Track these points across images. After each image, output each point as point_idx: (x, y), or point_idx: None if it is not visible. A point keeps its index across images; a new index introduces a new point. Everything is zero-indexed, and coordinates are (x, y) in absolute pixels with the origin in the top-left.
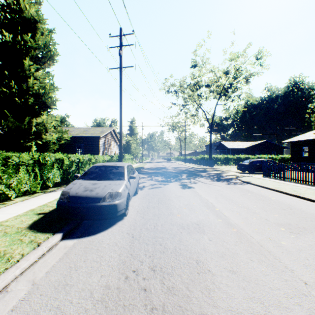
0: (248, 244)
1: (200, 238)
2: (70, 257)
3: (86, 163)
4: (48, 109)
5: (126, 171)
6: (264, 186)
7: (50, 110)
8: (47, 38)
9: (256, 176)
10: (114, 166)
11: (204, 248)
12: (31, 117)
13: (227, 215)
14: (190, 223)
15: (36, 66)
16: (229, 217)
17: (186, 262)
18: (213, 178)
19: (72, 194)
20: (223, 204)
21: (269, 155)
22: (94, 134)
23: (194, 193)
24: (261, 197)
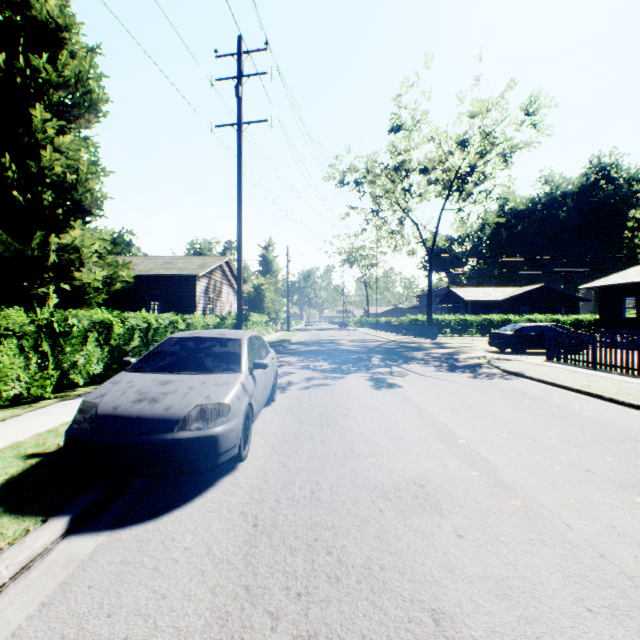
0: (566, 550)
1: (432, 531)
2: (71, 599)
3: (166, 331)
4: (87, 215)
5: (245, 351)
6: (556, 383)
7: (92, 218)
8: (84, 65)
9: (532, 361)
10: (219, 338)
11: (447, 566)
12: (48, 233)
13: (490, 459)
14: (401, 482)
15: (58, 123)
16: (494, 463)
17: (405, 619)
18: (441, 364)
19: (104, 409)
20: (473, 429)
21: (552, 316)
22: (186, 269)
23: (403, 400)
24: (556, 410)
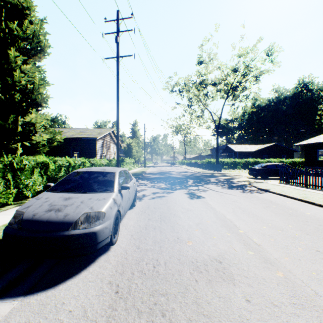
0: (319, 312)
1: (230, 297)
2: None
3: (79, 167)
4: (39, 107)
5: (117, 179)
6: (287, 196)
7: (41, 108)
8: (37, 28)
9: (273, 183)
10: (102, 171)
11: None
12: (18, 116)
13: (259, 243)
14: (208, 260)
15: (23, 58)
16: (262, 246)
17: None
18: (224, 184)
19: (27, 216)
20: (247, 223)
21: (280, 159)
22: (91, 135)
23: (206, 205)
24: (291, 211)
